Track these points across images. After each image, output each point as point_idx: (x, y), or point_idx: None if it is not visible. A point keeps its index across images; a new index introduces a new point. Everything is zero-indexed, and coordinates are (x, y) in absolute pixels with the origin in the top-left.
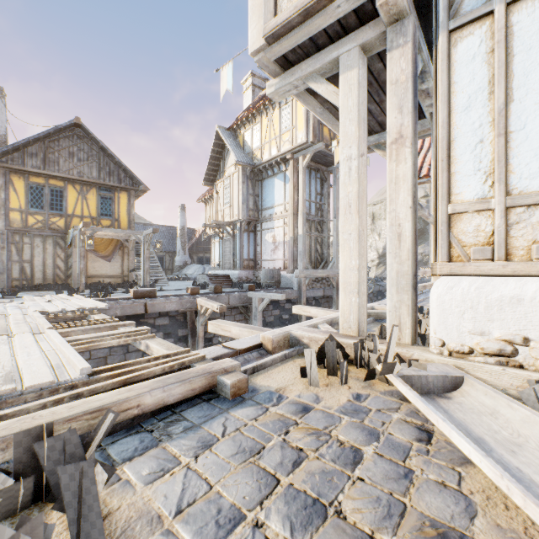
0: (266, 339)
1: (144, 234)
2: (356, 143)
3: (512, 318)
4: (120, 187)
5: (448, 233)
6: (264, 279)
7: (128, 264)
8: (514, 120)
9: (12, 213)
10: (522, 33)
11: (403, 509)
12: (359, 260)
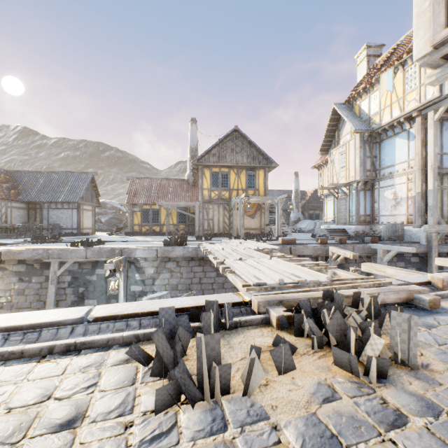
0: (435, 279)
1: (278, 199)
2: None
3: None
4: (259, 166)
5: None
6: (385, 233)
7: (264, 220)
8: None
9: (204, 191)
10: None
11: None
12: None
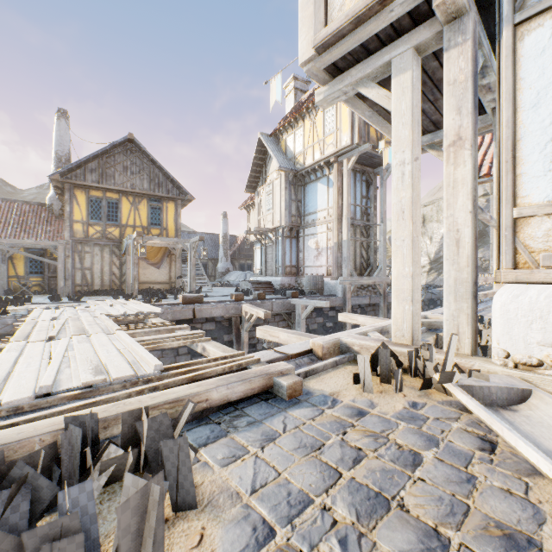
0: (316, 345)
1: (190, 242)
2: (410, 147)
3: None
4: (167, 197)
5: (513, 238)
6: (307, 286)
7: (175, 270)
8: None
9: (75, 225)
10: None
11: (467, 509)
12: (412, 267)
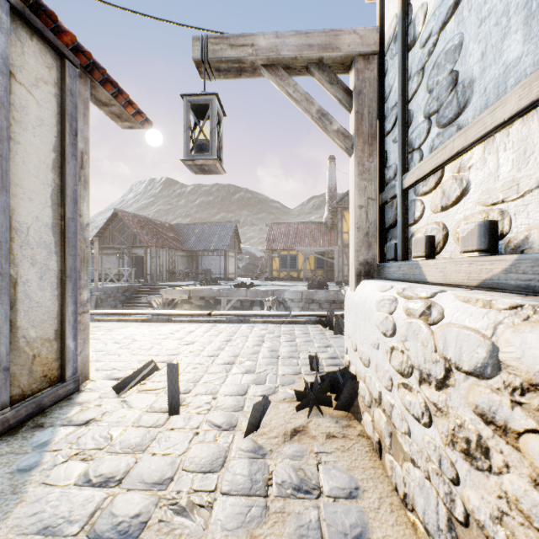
0: None
1: None
2: None
3: None
4: None
5: None
6: None
7: None
8: None
9: (343, 235)
10: None
11: None
12: None
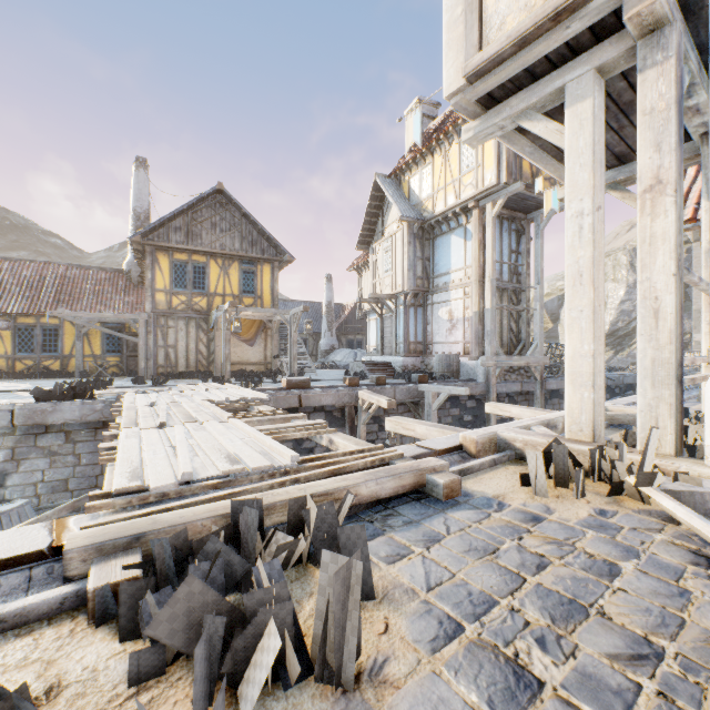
0: (468, 440)
1: (291, 313)
2: (590, 194)
3: None
4: (262, 258)
5: None
6: (438, 367)
7: (271, 348)
8: None
9: (157, 294)
10: None
11: (681, 622)
12: (594, 344)
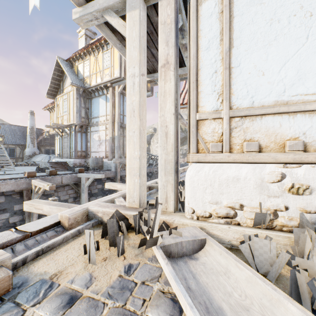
0: (64, 218)
1: None
2: (138, 65)
3: (234, 192)
4: None
5: (197, 133)
6: (92, 164)
7: None
8: (234, 60)
9: None
10: (238, 3)
11: None
12: (140, 151)
